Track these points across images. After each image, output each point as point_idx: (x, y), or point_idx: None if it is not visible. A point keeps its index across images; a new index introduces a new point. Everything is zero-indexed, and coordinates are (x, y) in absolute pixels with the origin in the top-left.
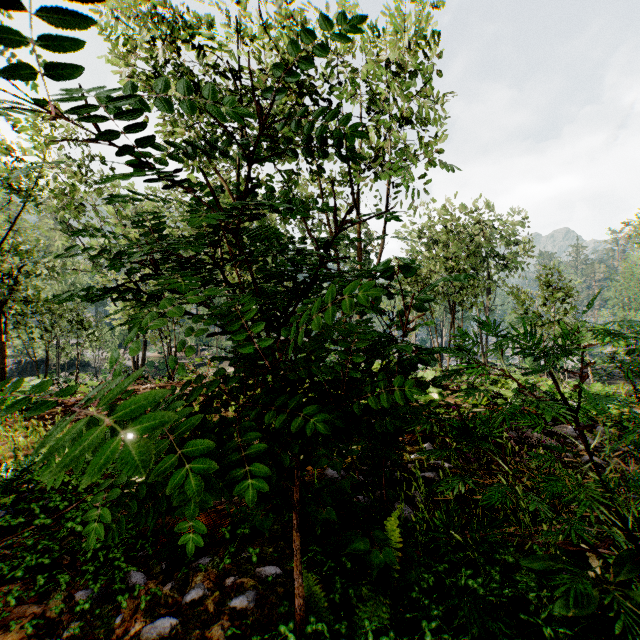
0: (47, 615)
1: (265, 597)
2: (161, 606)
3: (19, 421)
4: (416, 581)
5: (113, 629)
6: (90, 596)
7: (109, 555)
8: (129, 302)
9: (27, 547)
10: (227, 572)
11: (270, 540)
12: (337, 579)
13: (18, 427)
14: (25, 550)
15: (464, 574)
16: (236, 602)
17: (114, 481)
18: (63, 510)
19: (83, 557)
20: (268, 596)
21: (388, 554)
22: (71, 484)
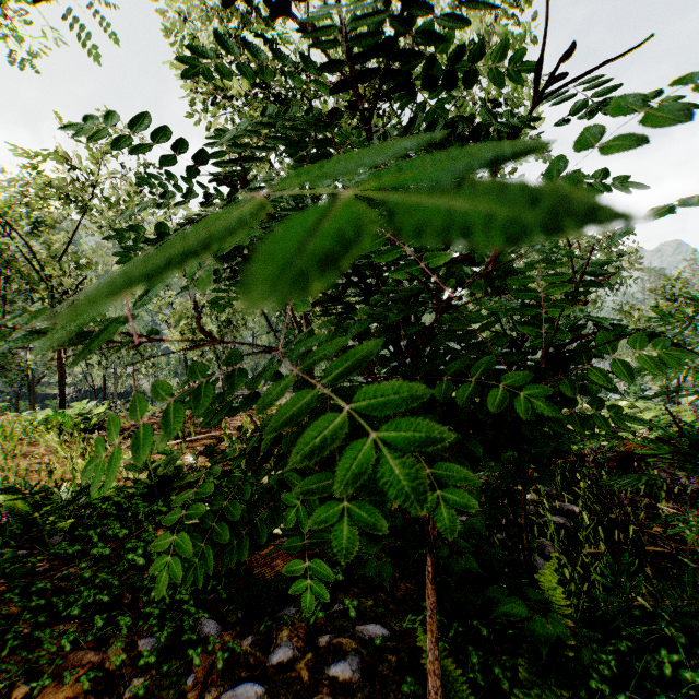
0: (105, 666)
1: (372, 666)
2: (241, 667)
3: (77, 442)
4: (590, 663)
5: (184, 692)
6: (155, 646)
7: (176, 596)
8: (185, 326)
9: (83, 580)
10: (319, 628)
11: (367, 590)
12: (471, 650)
13: (75, 447)
14: (81, 583)
15: (667, 659)
16: (337, 670)
17: (204, 488)
18: (122, 540)
19: (146, 596)
20: (376, 665)
21: (558, 623)
22: (131, 511)
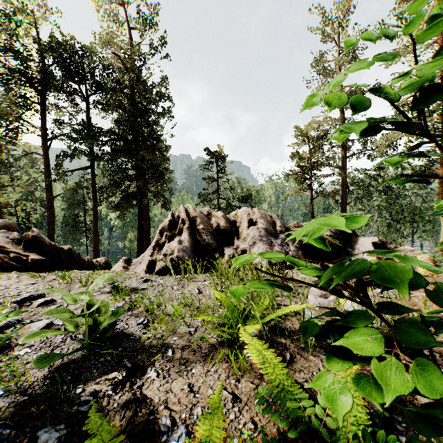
0: None
1: None
2: None
3: None
4: None
5: None
6: None
7: None
8: None
9: None
10: None
11: None
12: None
13: None
14: None
15: None
16: None
17: None
18: None
19: None
20: None
21: None
22: None
